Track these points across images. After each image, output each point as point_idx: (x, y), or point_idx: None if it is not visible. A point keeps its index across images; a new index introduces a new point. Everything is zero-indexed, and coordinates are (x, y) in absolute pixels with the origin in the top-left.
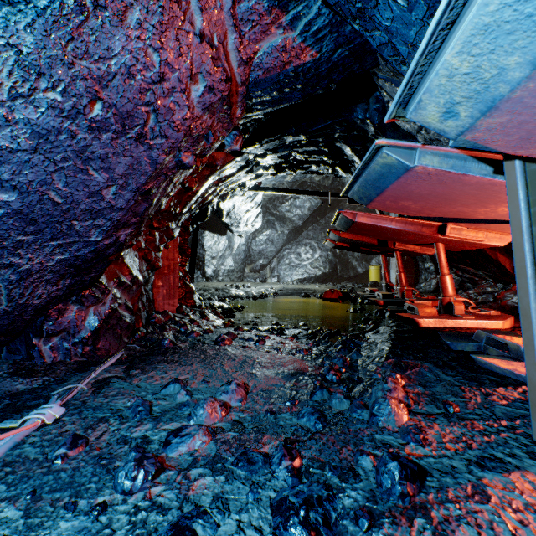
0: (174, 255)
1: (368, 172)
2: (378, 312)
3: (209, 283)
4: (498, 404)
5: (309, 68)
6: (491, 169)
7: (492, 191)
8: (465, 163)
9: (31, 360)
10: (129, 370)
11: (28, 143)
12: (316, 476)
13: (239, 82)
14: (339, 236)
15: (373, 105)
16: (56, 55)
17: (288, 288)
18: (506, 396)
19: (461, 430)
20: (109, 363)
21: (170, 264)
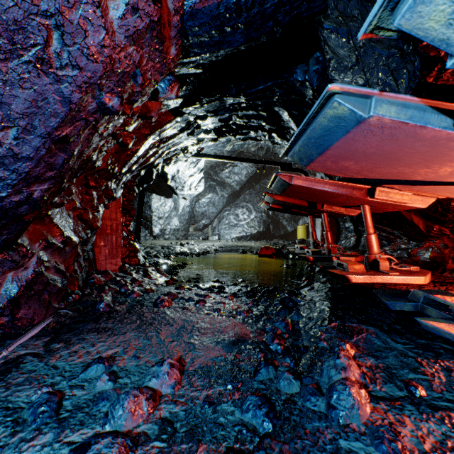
0: (117, 215)
1: (312, 128)
2: (308, 268)
3: (156, 241)
4: None
5: (253, 1)
6: (451, 121)
7: (444, 148)
8: (424, 114)
9: None
10: (51, 344)
11: None
12: None
13: (171, 9)
14: (274, 199)
15: (313, 66)
16: None
17: (228, 245)
18: None
19: (441, 428)
20: (30, 334)
21: (112, 224)
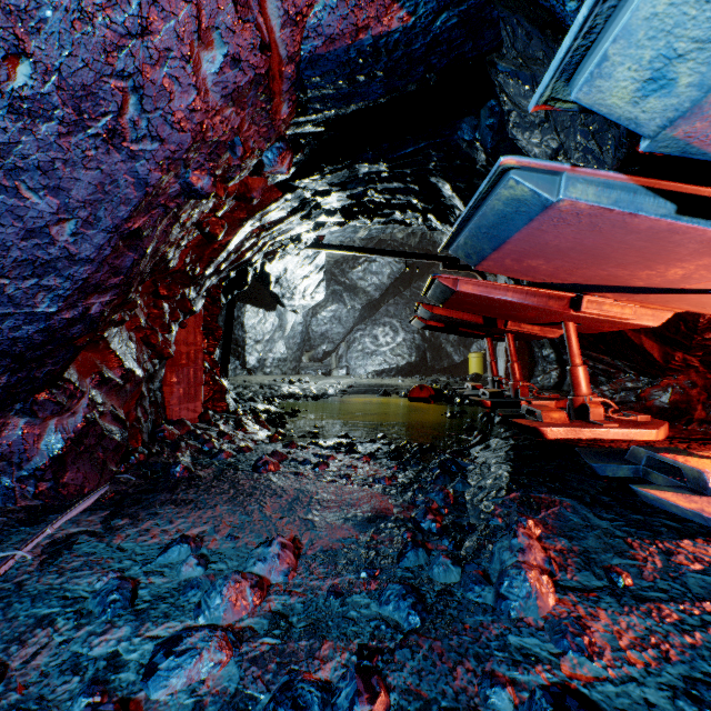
0: (196, 338)
1: (482, 214)
2: (484, 417)
3: (252, 377)
4: (690, 571)
5: (396, 41)
6: (673, 207)
7: (667, 242)
8: (634, 197)
9: None
10: (111, 520)
11: None
12: None
13: (283, 56)
14: (432, 312)
15: (486, 119)
16: None
17: (361, 383)
18: (698, 555)
19: (645, 622)
20: (80, 507)
21: (190, 350)
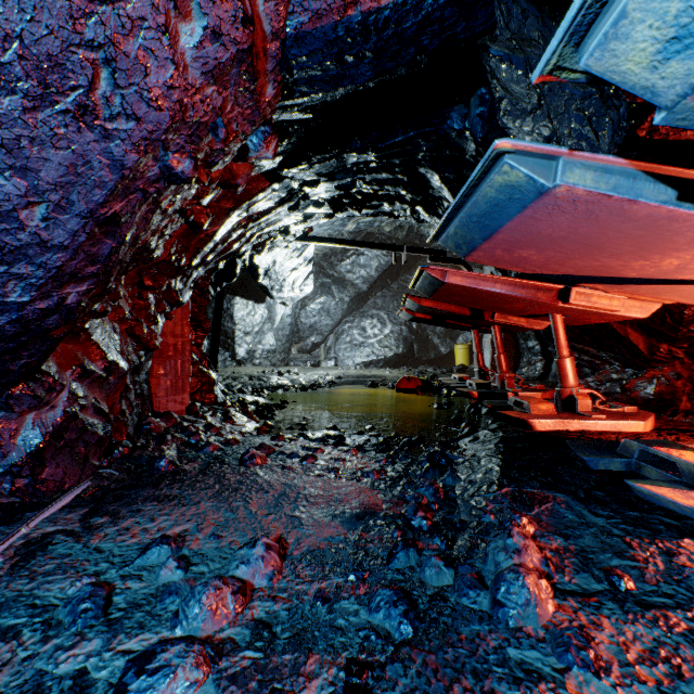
0: (183, 330)
1: (474, 202)
2: (471, 408)
3: (241, 368)
4: None
5: (386, 19)
6: (673, 193)
7: (666, 231)
8: (634, 183)
9: None
10: (90, 517)
11: None
12: None
13: (268, 32)
14: (419, 304)
15: (476, 108)
16: None
17: (349, 375)
18: None
19: (652, 632)
20: (59, 504)
21: (177, 342)
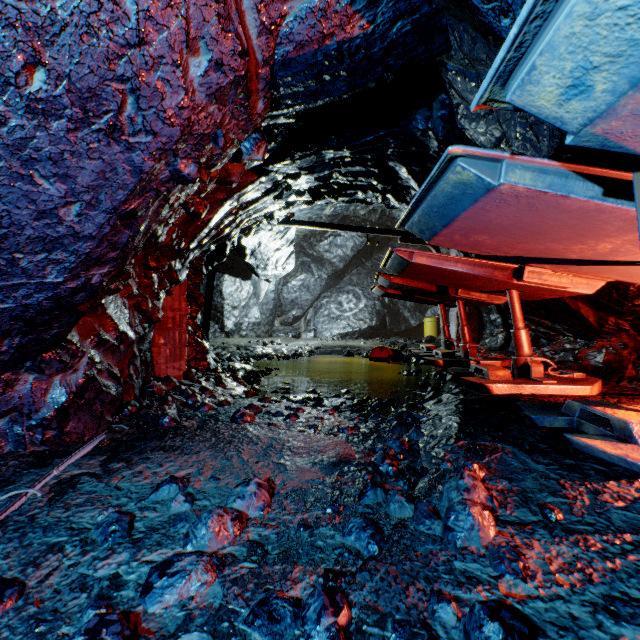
0: (181, 305)
1: (434, 195)
2: (437, 375)
3: (230, 339)
4: (614, 508)
5: (358, 46)
6: (600, 190)
7: (596, 220)
8: (566, 181)
9: None
10: (109, 463)
11: None
12: None
13: (260, 60)
14: (390, 281)
15: (438, 111)
16: None
17: (327, 345)
18: (621, 494)
19: (573, 550)
20: (81, 452)
21: (175, 315)
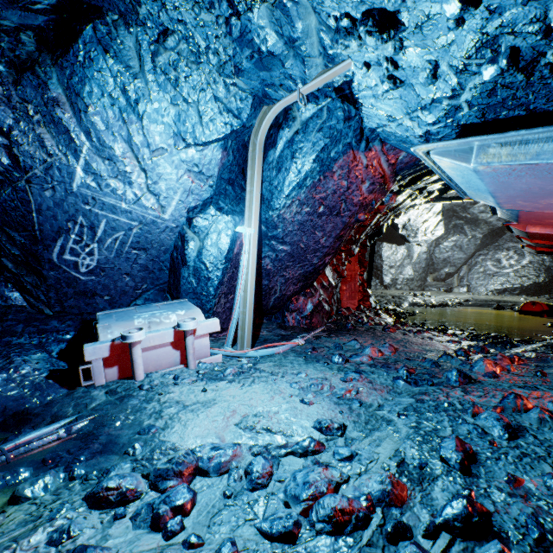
0: (354, 267)
1: None
2: None
3: (387, 291)
4: None
5: None
6: None
7: None
8: None
9: (284, 323)
10: (329, 335)
11: (297, 227)
12: (419, 376)
13: (389, 173)
14: (531, 242)
15: None
16: (310, 197)
17: (477, 299)
18: None
19: (530, 379)
20: (318, 330)
21: (351, 274)
